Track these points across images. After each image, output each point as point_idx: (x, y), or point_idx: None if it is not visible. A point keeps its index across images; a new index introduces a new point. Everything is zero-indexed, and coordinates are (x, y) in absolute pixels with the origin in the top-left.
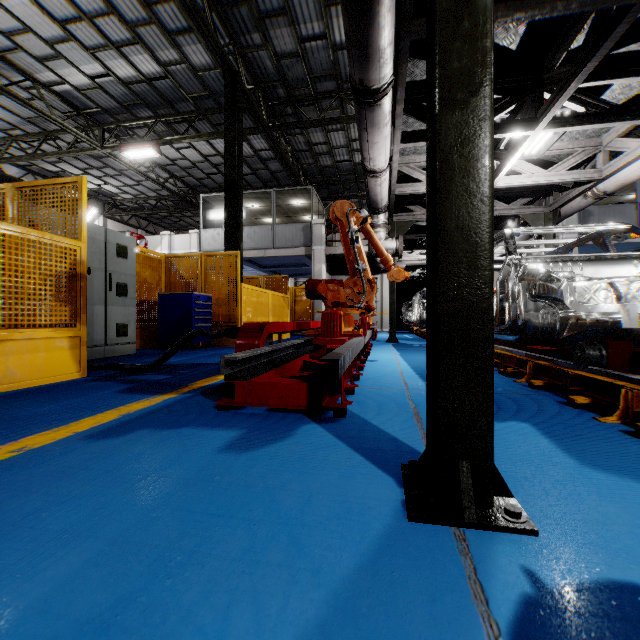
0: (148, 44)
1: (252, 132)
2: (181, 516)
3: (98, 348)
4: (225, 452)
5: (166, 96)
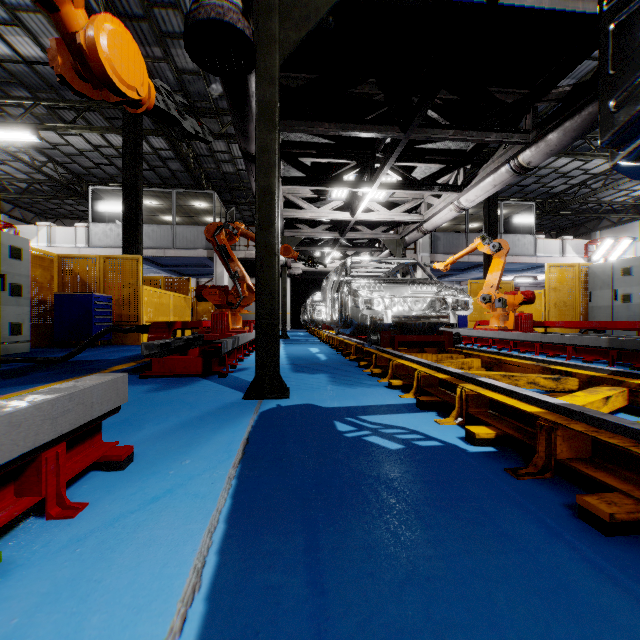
0: (31, 29)
1: (151, 134)
2: (138, 406)
3: None
4: (152, 392)
5: (50, 81)
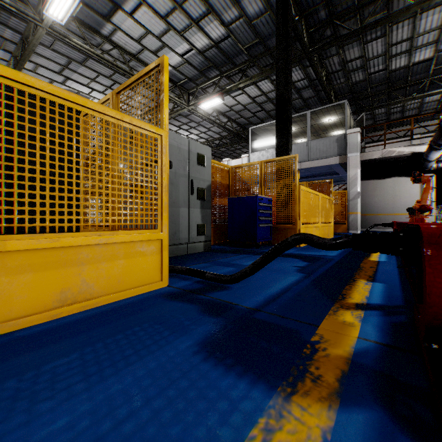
0: (217, 11)
1: (294, 61)
2: None
3: (183, 245)
4: None
5: (228, 54)
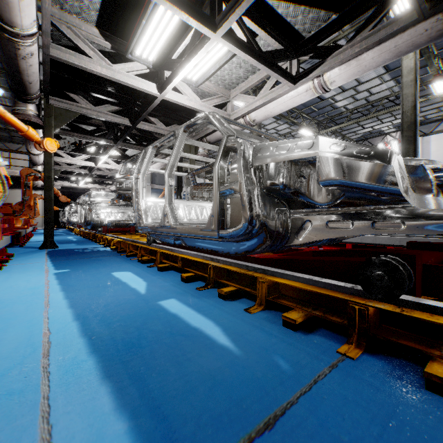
0: None
1: None
2: None
3: None
4: None
5: None
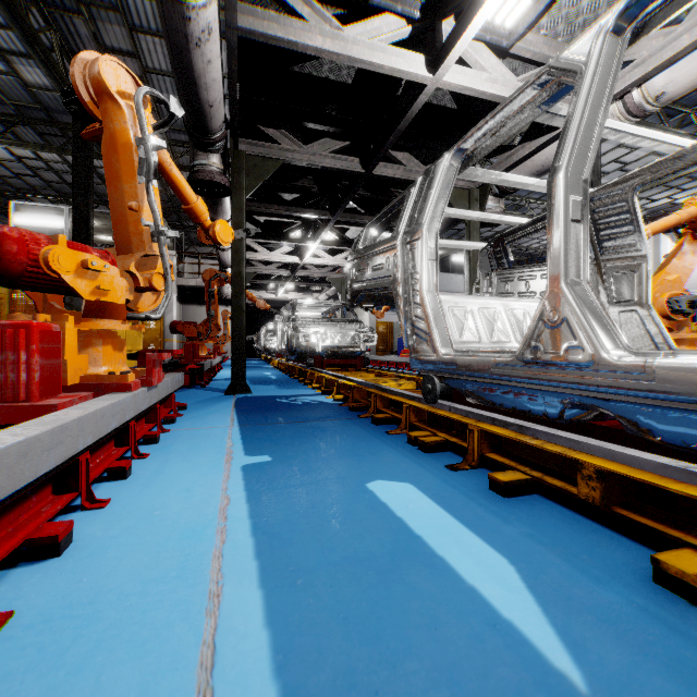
0: None
1: (96, 157)
2: None
3: None
4: None
5: None
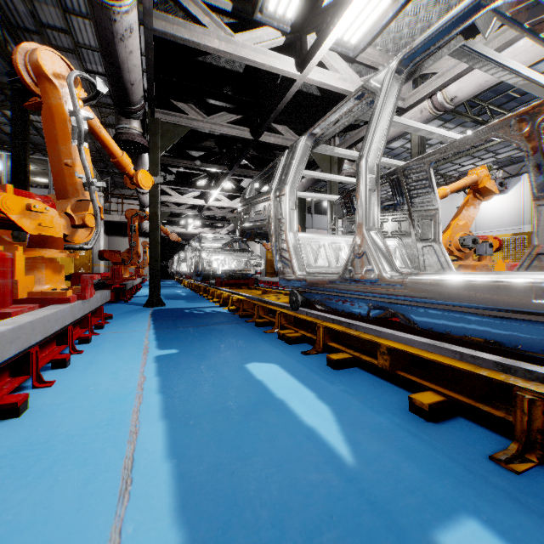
0: None
1: (33, 113)
2: None
3: None
4: None
5: None
